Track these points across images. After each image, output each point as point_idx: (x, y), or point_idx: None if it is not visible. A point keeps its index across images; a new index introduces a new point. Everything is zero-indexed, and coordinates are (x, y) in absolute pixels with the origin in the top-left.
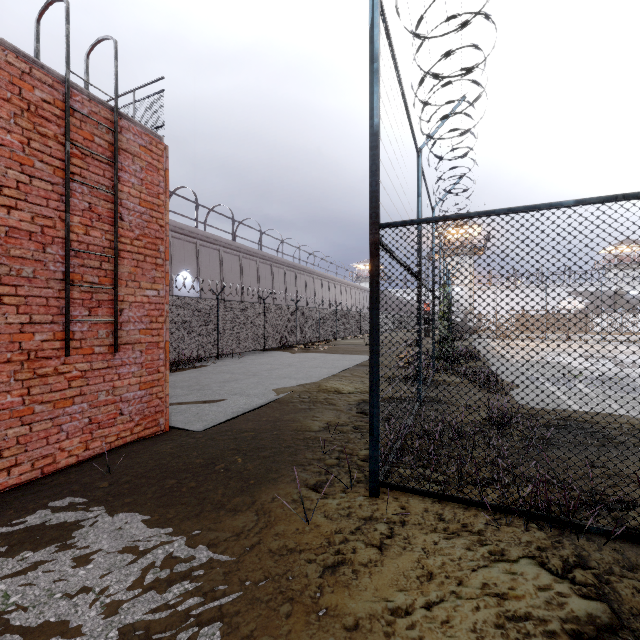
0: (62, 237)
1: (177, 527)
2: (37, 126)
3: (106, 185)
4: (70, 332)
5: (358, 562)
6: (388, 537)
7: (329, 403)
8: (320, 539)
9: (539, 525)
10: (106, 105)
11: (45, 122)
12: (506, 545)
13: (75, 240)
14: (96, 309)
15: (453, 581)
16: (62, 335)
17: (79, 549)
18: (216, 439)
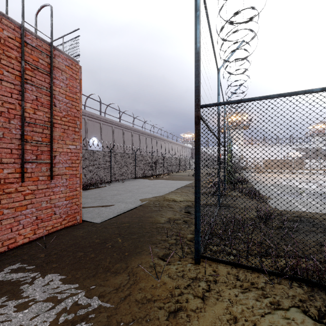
0: (20, 115)
1: (81, 283)
2: (5, 51)
3: (46, 86)
4: (25, 168)
5: (190, 309)
6: (207, 291)
7: (169, 207)
8: (166, 292)
9: (298, 284)
10: (46, 42)
11: (10, 49)
12: (280, 298)
13: (28, 117)
14: (40, 155)
15: (250, 324)
16: (20, 170)
17: (21, 298)
18: (107, 228)
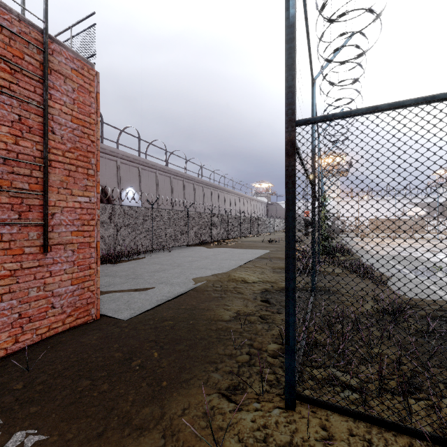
0: None
1: None
2: None
3: (37, 100)
4: None
5: None
6: None
7: (237, 292)
8: None
9: None
10: (37, 28)
11: None
12: None
13: (3, 148)
14: (26, 213)
15: None
16: None
17: None
18: (138, 329)
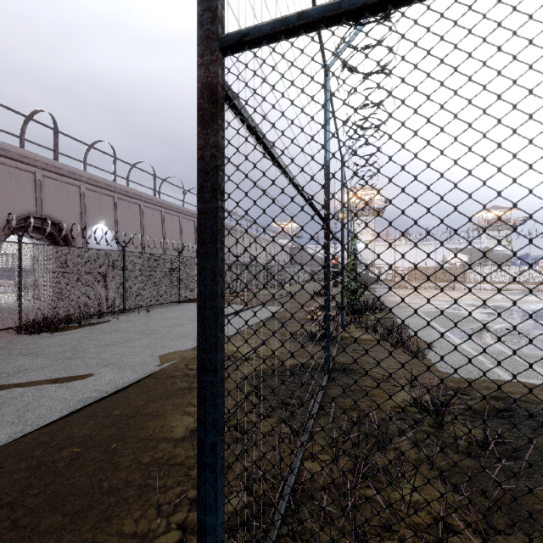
0: None
1: None
2: None
3: None
4: None
5: None
6: None
7: None
8: None
9: None
10: None
11: None
12: None
13: None
14: None
15: None
16: None
17: None
18: (2, 471)
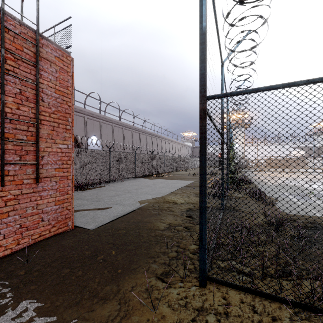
0: (0, 110)
1: (60, 316)
2: None
3: (32, 79)
4: (6, 171)
5: None
6: None
7: (170, 210)
8: None
9: None
10: (32, 29)
11: None
12: None
13: (10, 112)
14: (25, 156)
15: None
16: (0, 173)
17: None
18: (101, 235)
